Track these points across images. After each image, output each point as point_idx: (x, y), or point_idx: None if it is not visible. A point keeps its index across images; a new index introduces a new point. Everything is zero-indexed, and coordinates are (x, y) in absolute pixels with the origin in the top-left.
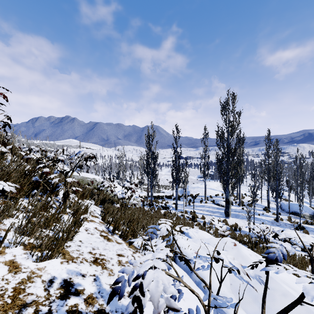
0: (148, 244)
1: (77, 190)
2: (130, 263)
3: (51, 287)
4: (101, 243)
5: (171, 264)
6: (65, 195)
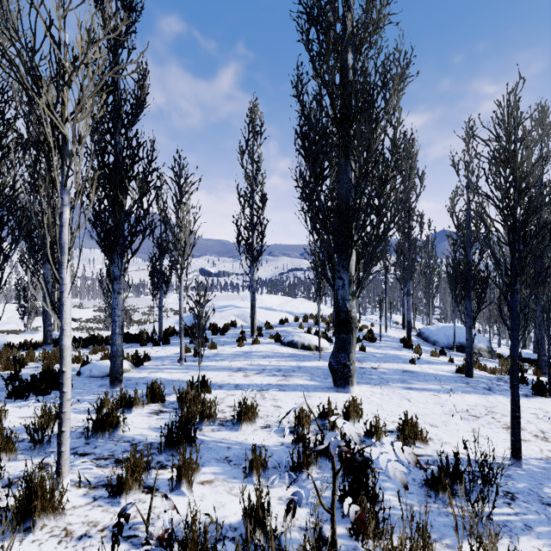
0: None
1: None
2: None
3: None
4: None
5: None
6: None
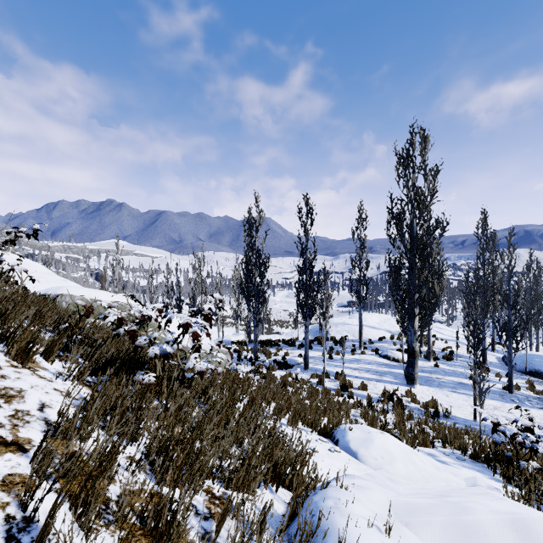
0: None
1: None
2: None
3: None
4: None
5: None
6: None
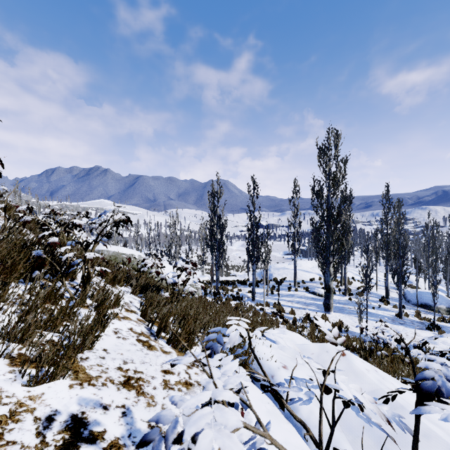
0: (205, 370)
1: (102, 271)
2: (171, 402)
3: (48, 430)
4: (138, 353)
5: (249, 402)
6: (84, 279)
